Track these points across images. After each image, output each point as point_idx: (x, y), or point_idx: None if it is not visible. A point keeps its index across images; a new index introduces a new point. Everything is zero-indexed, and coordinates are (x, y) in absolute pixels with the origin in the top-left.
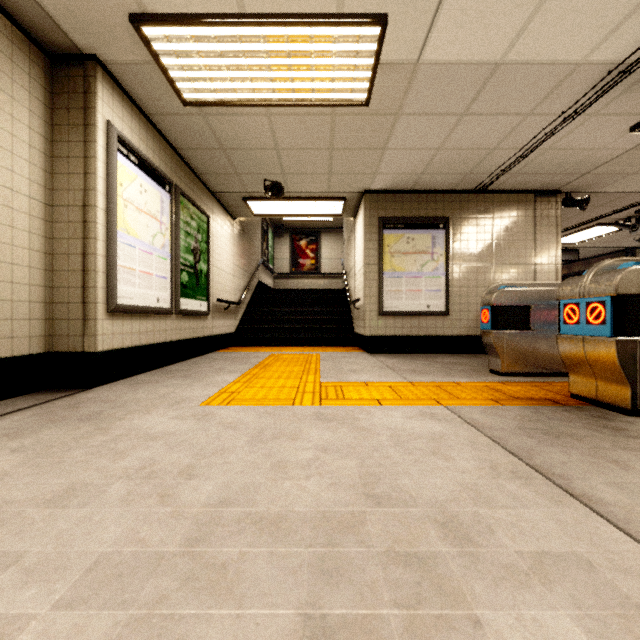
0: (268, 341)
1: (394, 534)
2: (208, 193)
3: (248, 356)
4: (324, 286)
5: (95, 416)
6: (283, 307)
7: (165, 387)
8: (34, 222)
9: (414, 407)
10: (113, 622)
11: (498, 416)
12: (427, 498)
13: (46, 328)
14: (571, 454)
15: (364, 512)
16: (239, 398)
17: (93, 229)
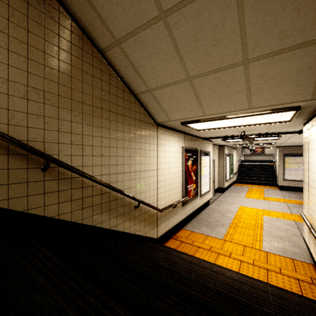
0: (246, 182)
1: (269, 208)
2: (232, 149)
3: (243, 188)
4: (266, 159)
5: (232, 197)
6: (250, 171)
7: (235, 194)
8: (217, 170)
9: (280, 202)
10: (251, 207)
11: (293, 205)
12: (273, 207)
13: (217, 184)
14: (296, 208)
15: (267, 207)
16: (249, 197)
17: (224, 170)
